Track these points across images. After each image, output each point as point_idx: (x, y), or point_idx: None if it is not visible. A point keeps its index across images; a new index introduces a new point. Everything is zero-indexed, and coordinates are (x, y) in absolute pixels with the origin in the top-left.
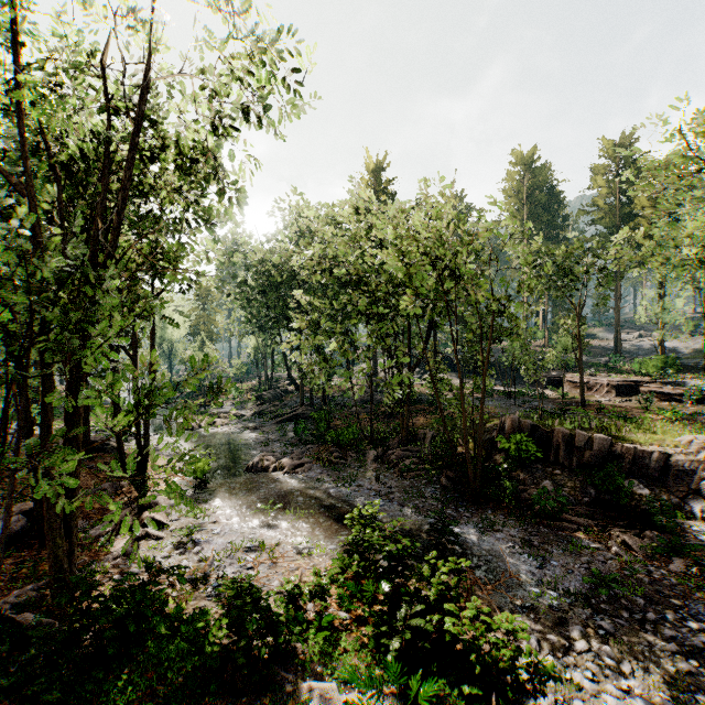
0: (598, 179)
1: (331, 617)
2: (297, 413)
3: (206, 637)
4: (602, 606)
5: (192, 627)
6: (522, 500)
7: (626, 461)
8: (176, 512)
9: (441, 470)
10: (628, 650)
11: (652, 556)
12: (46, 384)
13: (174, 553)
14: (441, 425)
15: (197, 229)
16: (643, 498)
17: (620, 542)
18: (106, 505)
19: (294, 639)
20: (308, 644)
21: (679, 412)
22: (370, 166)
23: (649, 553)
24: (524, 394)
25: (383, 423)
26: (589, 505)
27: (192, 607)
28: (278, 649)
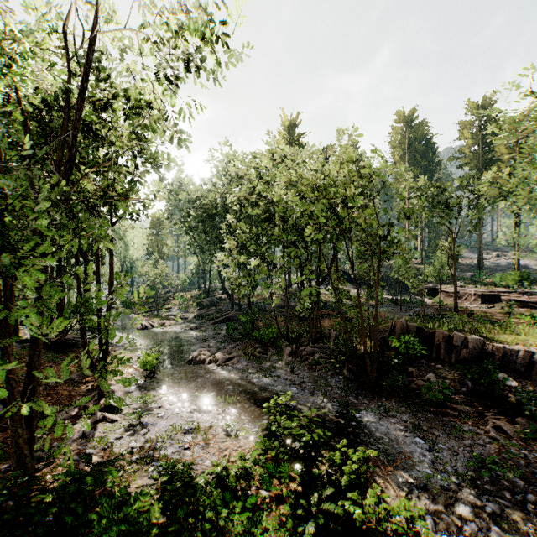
0: (465, 132)
1: (253, 498)
2: (229, 316)
3: (145, 517)
4: (486, 487)
5: (133, 508)
6: (411, 390)
7: (496, 357)
8: (129, 398)
9: (343, 364)
10: (514, 530)
11: (525, 441)
12: (8, 297)
13: (125, 434)
14: (342, 326)
15: (148, 170)
16: (512, 389)
17: (496, 428)
18: (73, 392)
19: (221, 521)
20: (234, 523)
21: (536, 317)
22: (286, 123)
23: (521, 438)
24: (408, 302)
25: (296, 324)
26: (467, 394)
27: (135, 486)
28: (205, 534)
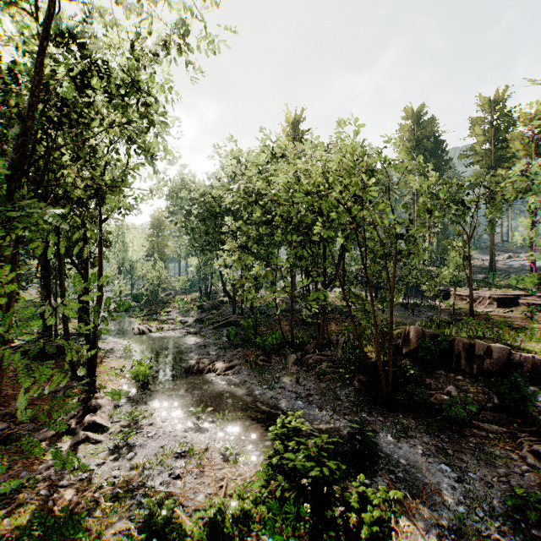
0: (476, 128)
1: None
2: (230, 320)
3: None
4: (532, 531)
5: None
6: (430, 405)
7: (523, 368)
8: (118, 414)
9: (353, 374)
10: None
11: None
12: None
13: (108, 459)
14: (350, 332)
15: (140, 163)
16: None
17: (533, 452)
18: (56, 406)
19: None
20: None
21: None
22: (290, 120)
23: None
24: (419, 305)
25: (301, 330)
26: (493, 410)
27: (112, 531)
28: None
